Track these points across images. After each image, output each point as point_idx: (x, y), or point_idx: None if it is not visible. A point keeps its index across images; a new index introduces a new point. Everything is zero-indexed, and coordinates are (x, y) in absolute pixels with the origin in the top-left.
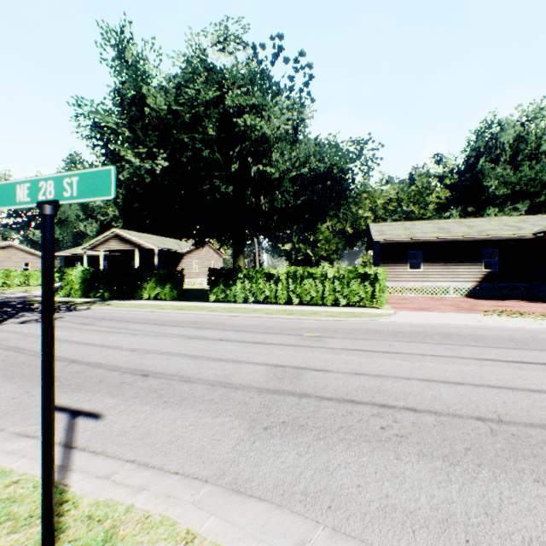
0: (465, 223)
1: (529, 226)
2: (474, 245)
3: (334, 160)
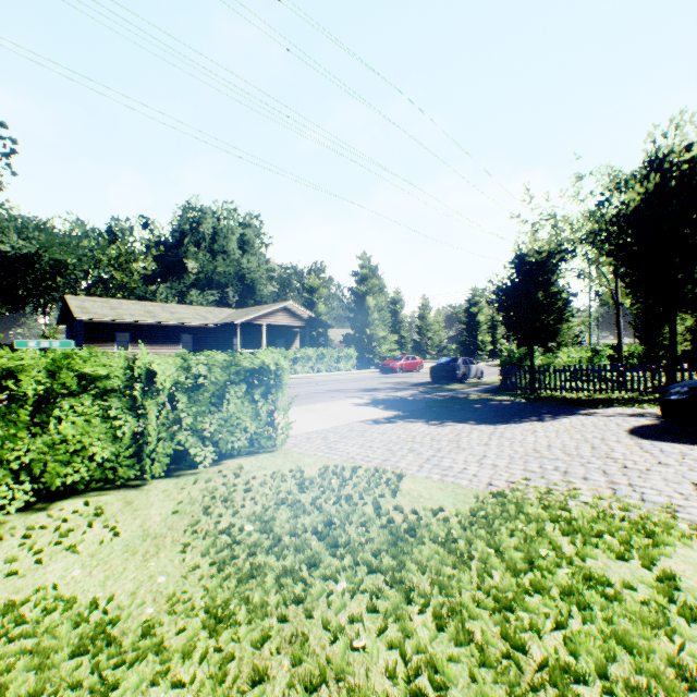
0: (170, 309)
1: (214, 317)
2: (176, 329)
3: (42, 241)
